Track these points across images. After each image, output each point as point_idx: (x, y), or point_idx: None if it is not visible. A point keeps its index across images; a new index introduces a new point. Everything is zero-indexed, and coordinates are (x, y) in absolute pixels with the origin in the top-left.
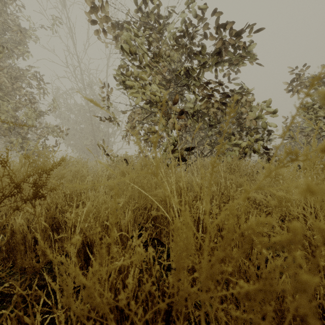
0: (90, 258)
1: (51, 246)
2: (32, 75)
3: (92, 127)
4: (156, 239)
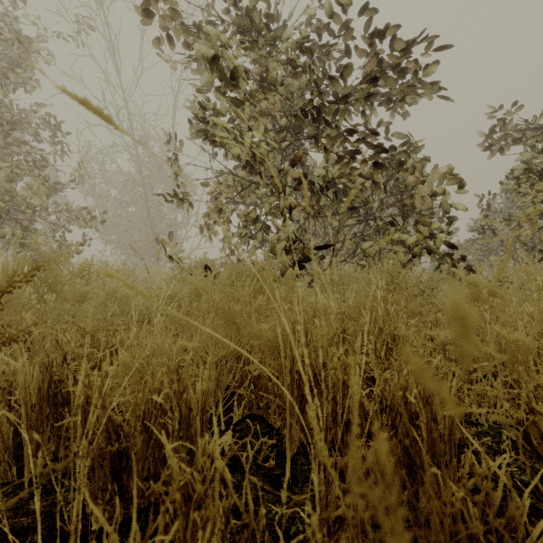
0: (124, 470)
1: (51, 436)
2: (41, 120)
3: (148, 211)
4: (259, 417)
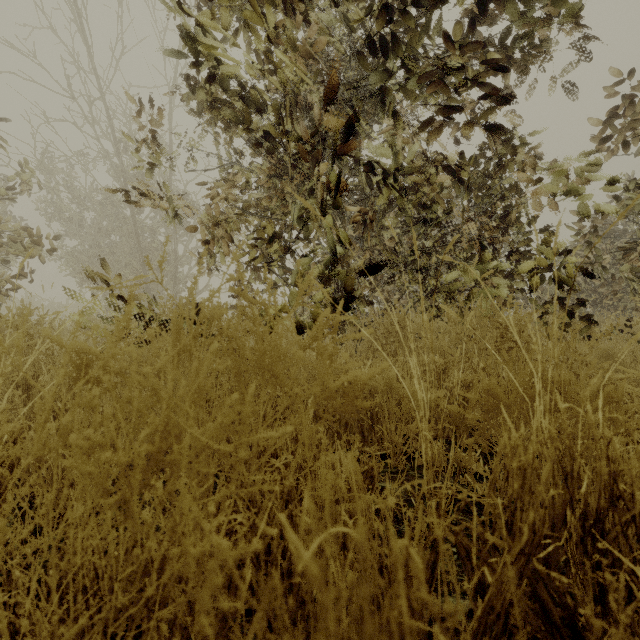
0: None
1: None
2: None
3: (138, 240)
4: None
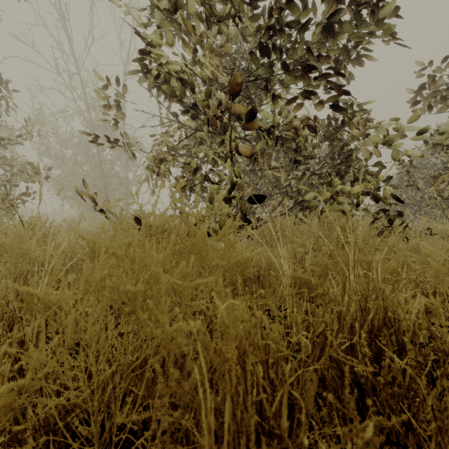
0: None
1: None
2: None
3: (102, 169)
4: None
